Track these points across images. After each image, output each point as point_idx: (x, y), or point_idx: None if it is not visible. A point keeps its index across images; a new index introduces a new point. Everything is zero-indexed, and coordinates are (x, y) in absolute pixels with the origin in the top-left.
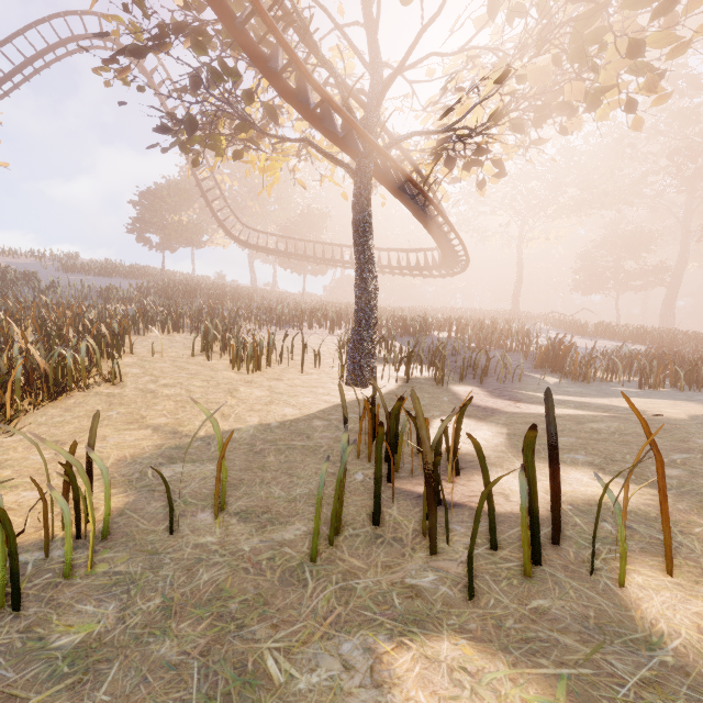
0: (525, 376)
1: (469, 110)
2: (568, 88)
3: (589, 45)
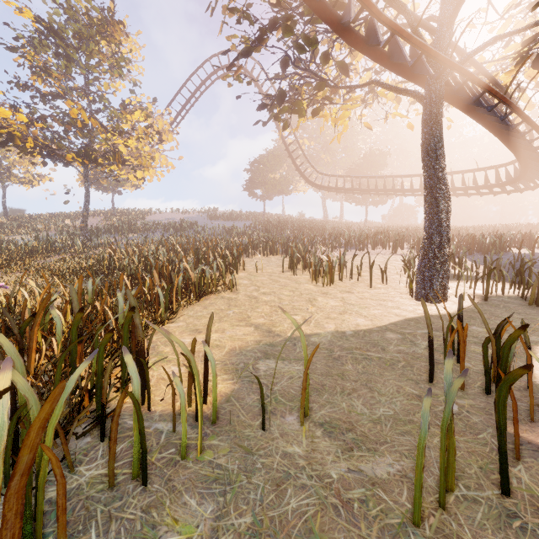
0: None
1: None
2: None
3: None
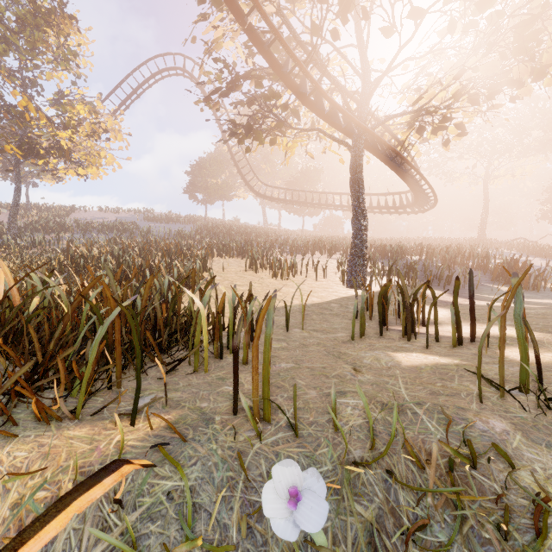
0: (482, 285)
1: (435, 95)
2: (516, 69)
3: (529, 42)
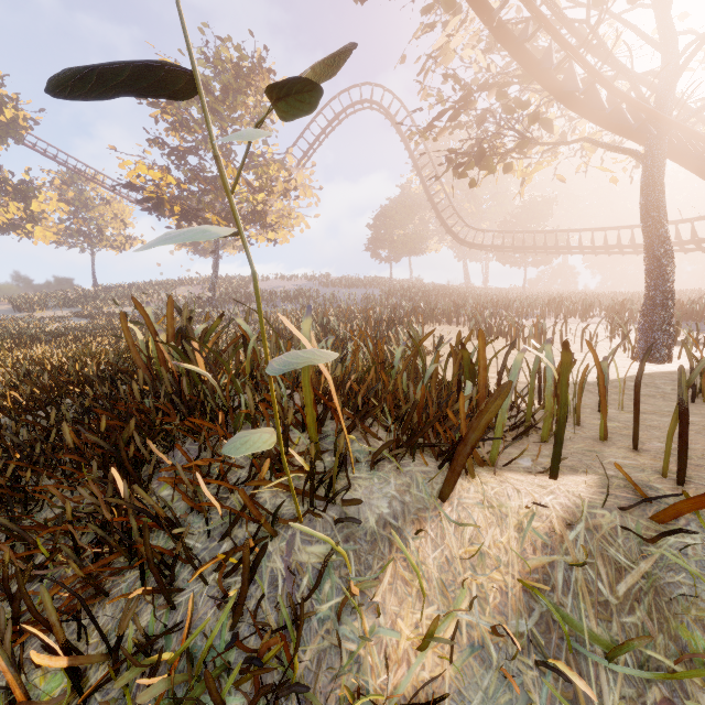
0: None
1: None
2: None
3: None
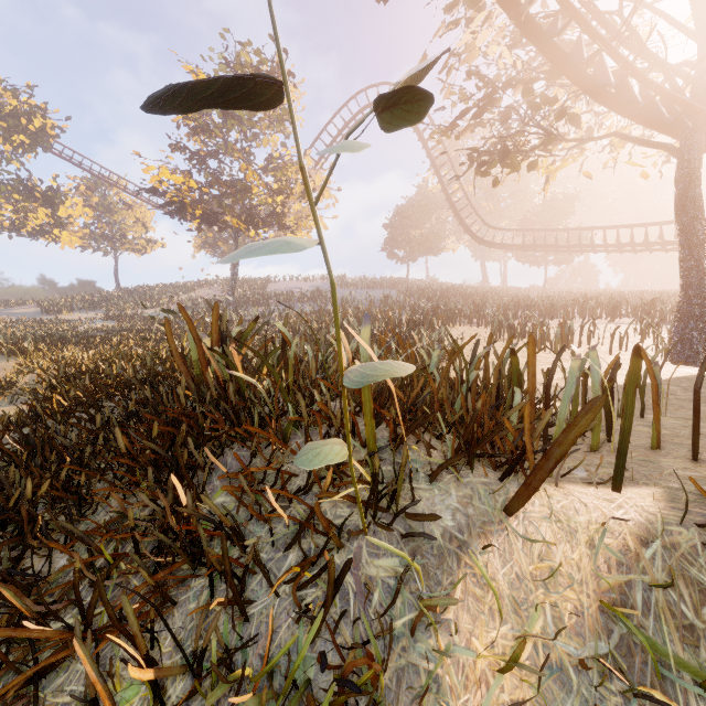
0: None
1: None
2: None
3: None
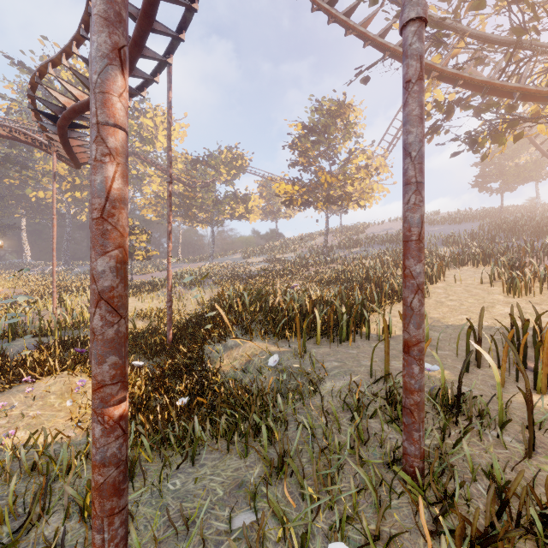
0: None
1: None
2: None
3: None
